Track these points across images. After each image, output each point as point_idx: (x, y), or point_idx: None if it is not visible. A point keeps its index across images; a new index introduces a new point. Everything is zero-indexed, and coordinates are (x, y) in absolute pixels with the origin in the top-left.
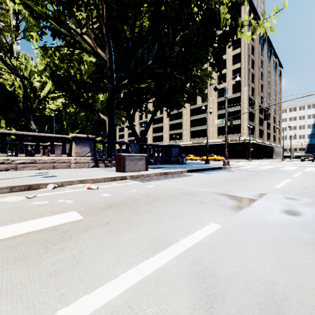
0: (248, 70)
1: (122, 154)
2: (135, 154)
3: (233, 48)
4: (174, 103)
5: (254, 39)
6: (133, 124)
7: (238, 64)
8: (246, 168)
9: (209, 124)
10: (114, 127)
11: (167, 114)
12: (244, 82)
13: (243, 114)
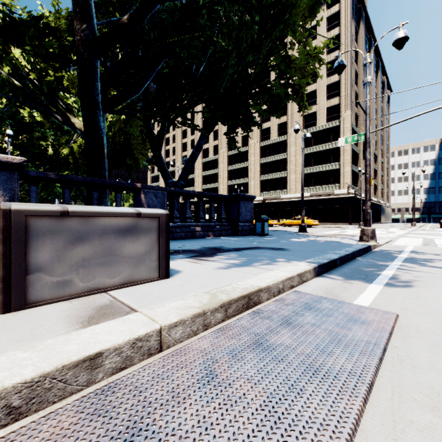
0: (351, 85)
1: (8, 203)
2: (99, 208)
3: (328, 51)
4: (241, 118)
5: (358, 39)
6: (161, 156)
7: (336, 75)
8: (415, 245)
9: (290, 169)
10: (102, 146)
11: (228, 141)
12: (345, 103)
13: (344, 154)
